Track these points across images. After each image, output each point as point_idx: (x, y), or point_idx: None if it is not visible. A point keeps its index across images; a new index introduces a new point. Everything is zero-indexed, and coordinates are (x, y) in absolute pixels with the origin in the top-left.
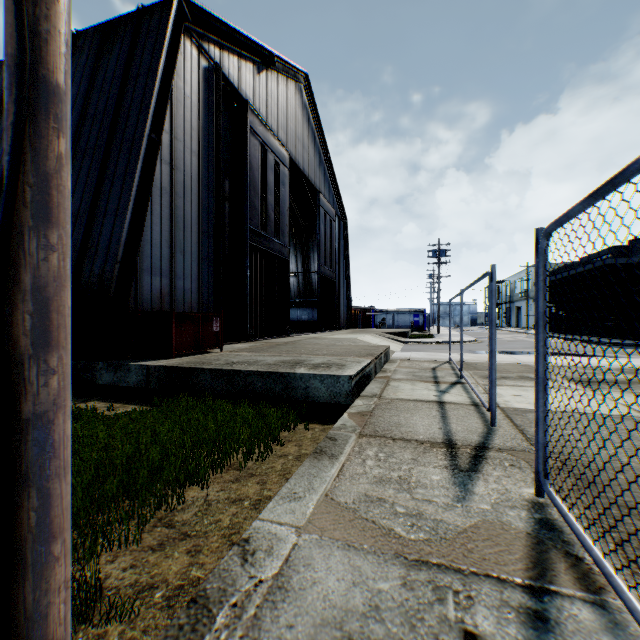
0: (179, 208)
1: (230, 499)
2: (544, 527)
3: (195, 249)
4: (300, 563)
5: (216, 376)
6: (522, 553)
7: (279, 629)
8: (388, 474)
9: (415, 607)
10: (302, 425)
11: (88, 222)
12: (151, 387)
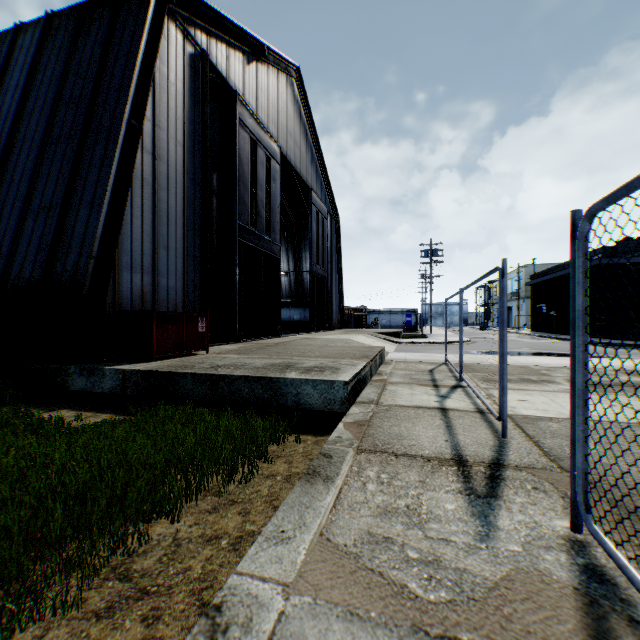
0: (162, 201)
1: (204, 536)
2: (593, 578)
3: (180, 245)
4: None
5: (199, 381)
6: (575, 621)
7: None
8: (394, 502)
9: None
10: (293, 437)
11: (61, 214)
12: (128, 393)
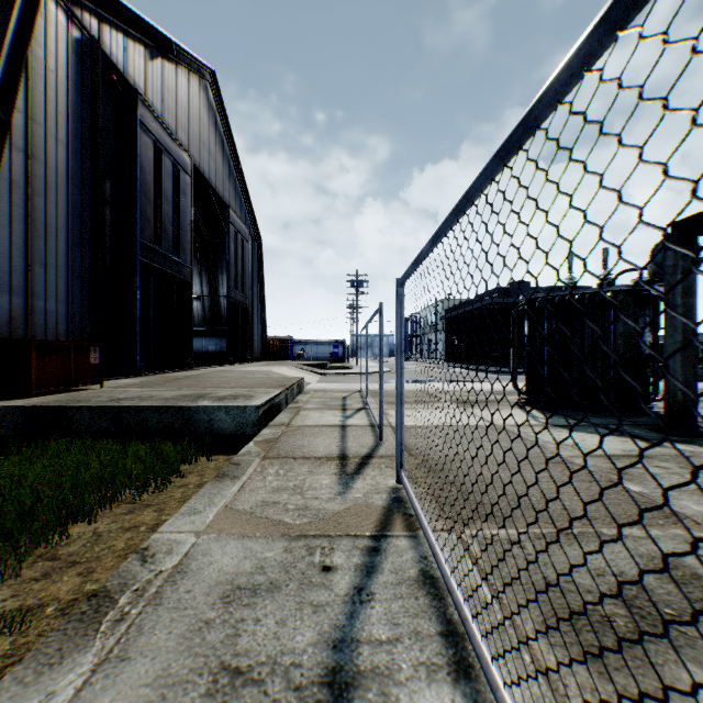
0: (40, 209)
1: (125, 528)
2: (396, 502)
3: (63, 262)
4: (199, 554)
5: (99, 414)
6: (376, 519)
7: (179, 595)
8: (285, 484)
9: (291, 561)
10: (205, 457)
11: None
12: (2, 434)
